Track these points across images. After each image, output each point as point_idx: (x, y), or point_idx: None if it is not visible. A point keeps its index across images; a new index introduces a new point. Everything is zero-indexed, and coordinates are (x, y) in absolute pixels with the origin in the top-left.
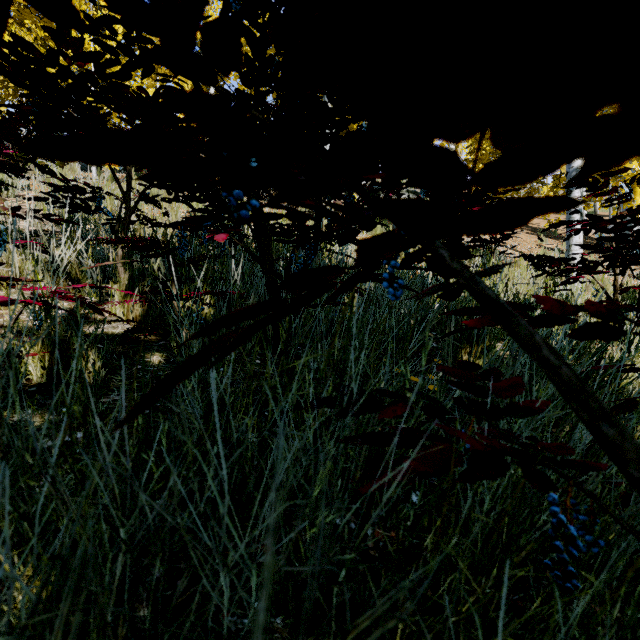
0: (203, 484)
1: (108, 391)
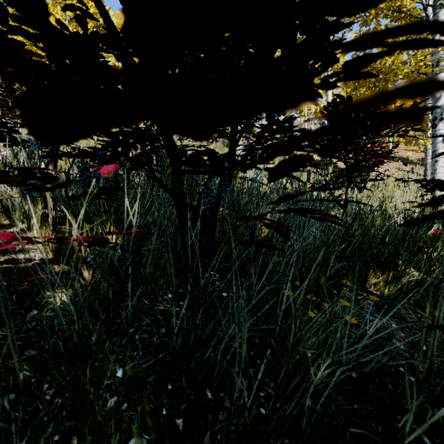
0: None
1: None
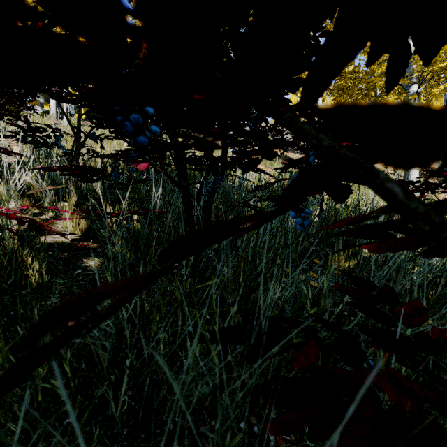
0: (121, 387)
1: (50, 294)
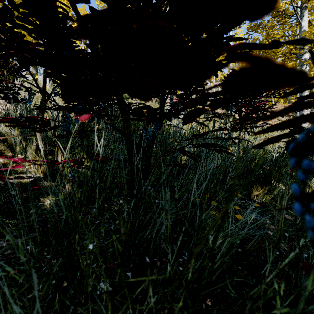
0: None
1: (0, 237)
